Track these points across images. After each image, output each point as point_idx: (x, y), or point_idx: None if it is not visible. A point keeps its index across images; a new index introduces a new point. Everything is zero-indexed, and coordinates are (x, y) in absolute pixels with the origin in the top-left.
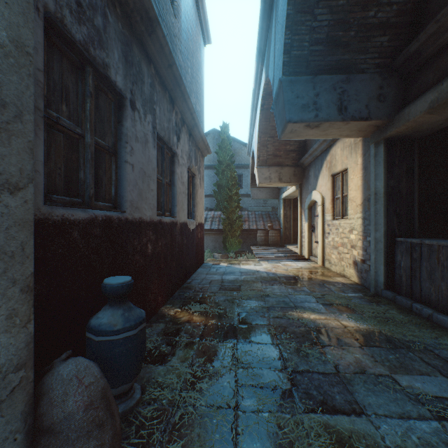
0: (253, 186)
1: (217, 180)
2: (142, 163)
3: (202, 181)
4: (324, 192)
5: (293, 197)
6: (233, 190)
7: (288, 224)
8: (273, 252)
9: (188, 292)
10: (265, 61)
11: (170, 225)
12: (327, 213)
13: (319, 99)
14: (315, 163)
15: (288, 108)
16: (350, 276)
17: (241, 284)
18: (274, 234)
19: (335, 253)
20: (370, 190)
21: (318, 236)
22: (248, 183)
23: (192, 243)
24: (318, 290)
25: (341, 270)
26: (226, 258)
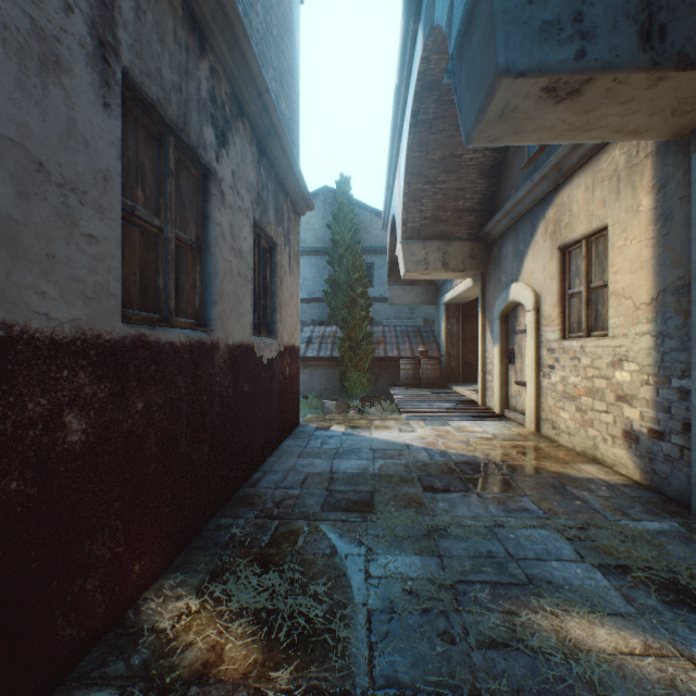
0: (393, 282)
1: (330, 273)
2: (18, 124)
3: (295, 263)
4: (540, 285)
5: (464, 301)
6: (358, 289)
7: (453, 348)
8: (431, 399)
9: (244, 517)
10: (424, 5)
11: (189, 350)
12: (549, 327)
13: (590, 7)
14: (516, 229)
15: (505, 32)
16: (614, 464)
17: (374, 488)
18: (429, 365)
19: (570, 408)
20: (692, 265)
21: (525, 372)
22: (384, 279)
23: (269, 389)
24: (561, 510)
25: (589, 447)
26: (345, 409)
